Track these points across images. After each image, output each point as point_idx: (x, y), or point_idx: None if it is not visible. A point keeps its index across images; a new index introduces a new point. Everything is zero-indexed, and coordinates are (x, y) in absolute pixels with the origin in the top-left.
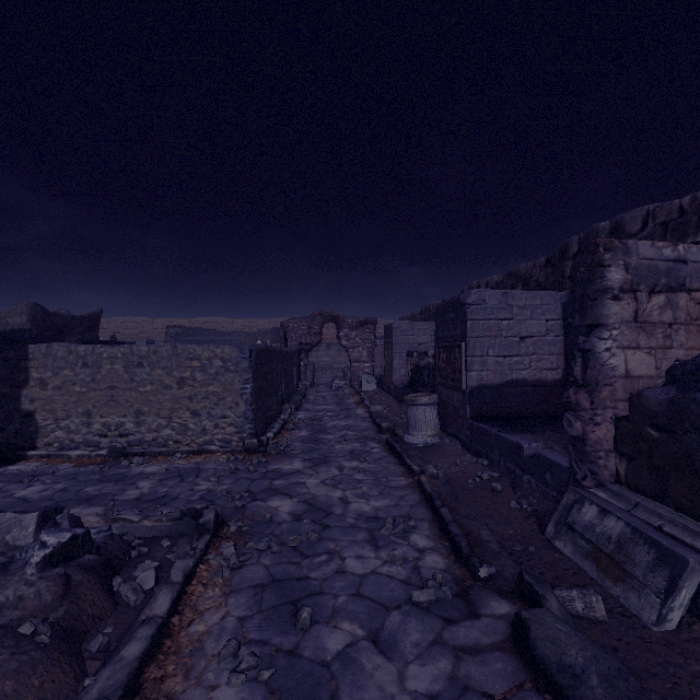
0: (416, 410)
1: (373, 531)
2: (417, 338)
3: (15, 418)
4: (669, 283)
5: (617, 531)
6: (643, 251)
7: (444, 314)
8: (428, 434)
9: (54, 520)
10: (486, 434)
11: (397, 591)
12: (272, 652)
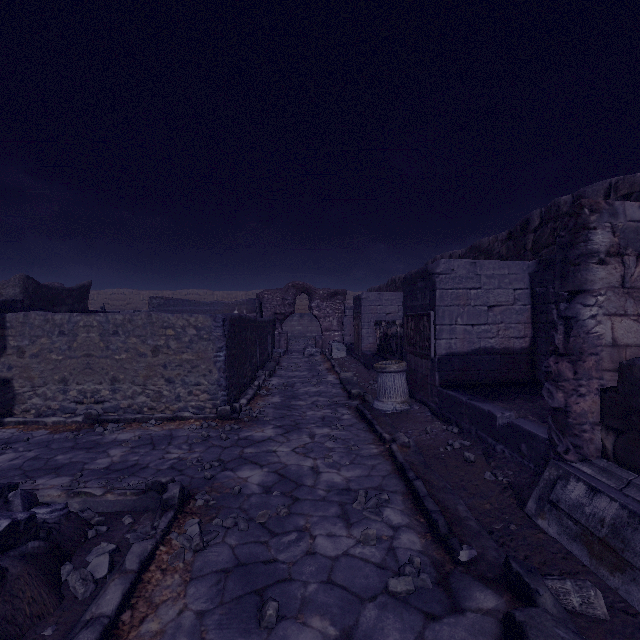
0: (385, 377)
1: (345, 504)
2: (384, 308)
3: None
4: None
5: (611, 513)
6: (631, 212)
7: (412, 284)
8: (397, 401)
9: (5, 497)
10: (455, 402)
11: (372, 577)
12: None
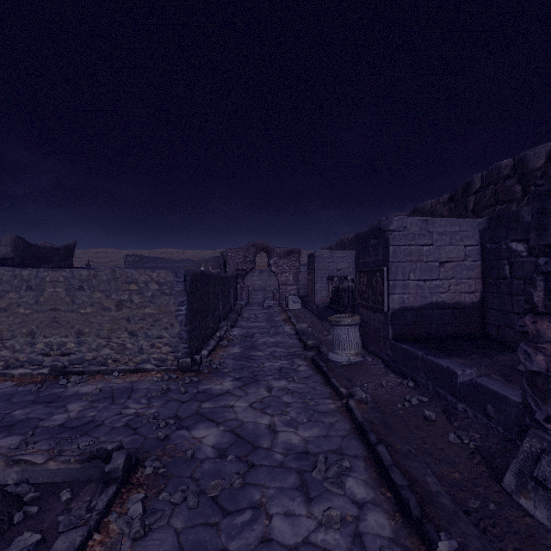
0: (339, 330)
1: (303, 472)
2: (336, 265)
3: None
4: None
5: None
6: None
7: (365, 241)
8: (351, 353)
9: None
10: (410, 356)
11: None
12: None
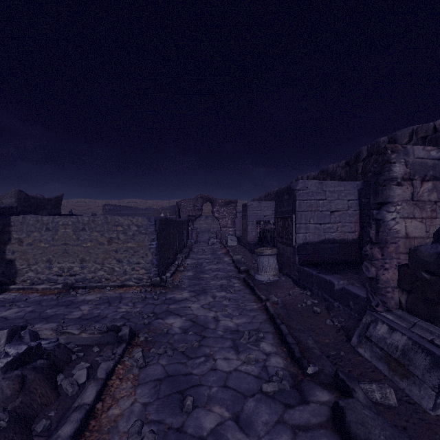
0: (263, 259)
1: (235, 340)
2: (263, 212)
3: (2, 264)
4: (435, 174)
5: (402, 342)
6: (417, 152)
7: (281, 196)
8: (270, 274)
9: (19, 334)
10: (309, 275)
11: (252, 383)
12: (166, 429)
